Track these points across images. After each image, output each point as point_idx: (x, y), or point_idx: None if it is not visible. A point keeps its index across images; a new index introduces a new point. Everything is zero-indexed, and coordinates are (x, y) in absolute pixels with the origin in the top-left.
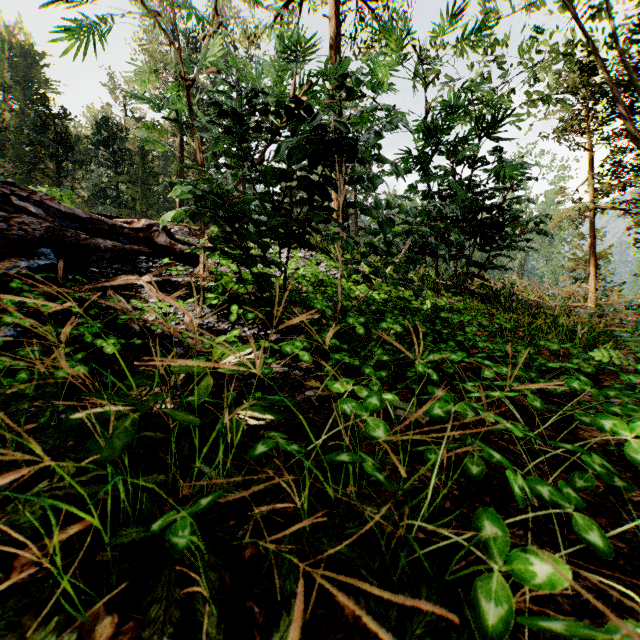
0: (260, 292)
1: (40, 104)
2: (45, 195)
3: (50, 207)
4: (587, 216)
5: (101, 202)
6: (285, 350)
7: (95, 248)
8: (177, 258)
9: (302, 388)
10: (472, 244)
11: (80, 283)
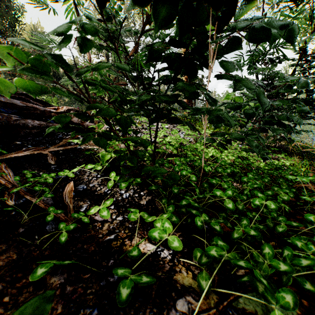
0: (131, 165)
1: None
2: None
3: None
4: None
5: (73, 103)
6: (152, 236)
7: (24, 126)
8: None
9: (172, 291)
10: None
11: (1, 154)
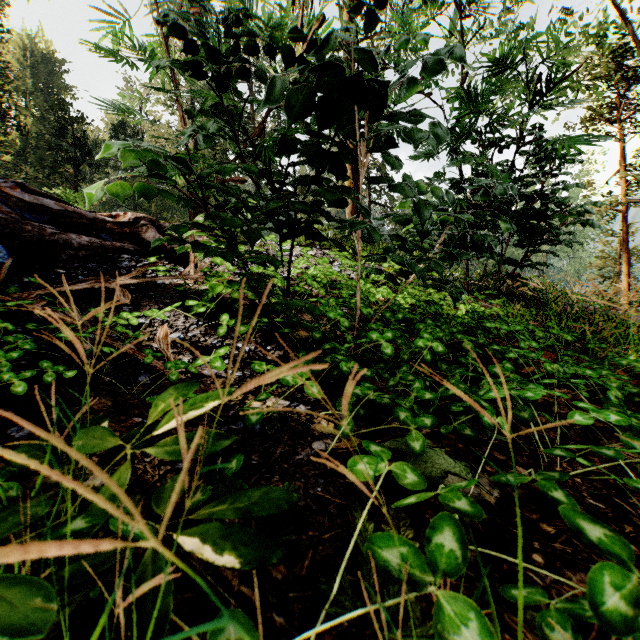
0: (255, 298)
1: (59, 109)
2: (5, 182)
3: (11, 196)
4: (618, 210)
5: (118, 204)
6: (285, 380)
7: (66, 245)
8: (168, 257)
9: (308, 436)
10: (505, 239)
11: (38, 287)
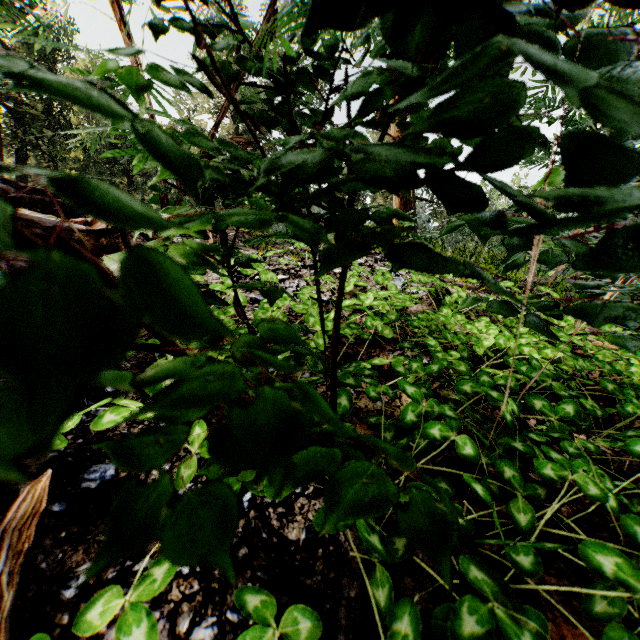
0: None
1: None
2: None
3: None
4: None
5: None
6: None
7: None
8: None
9: None
10: None
11: None
